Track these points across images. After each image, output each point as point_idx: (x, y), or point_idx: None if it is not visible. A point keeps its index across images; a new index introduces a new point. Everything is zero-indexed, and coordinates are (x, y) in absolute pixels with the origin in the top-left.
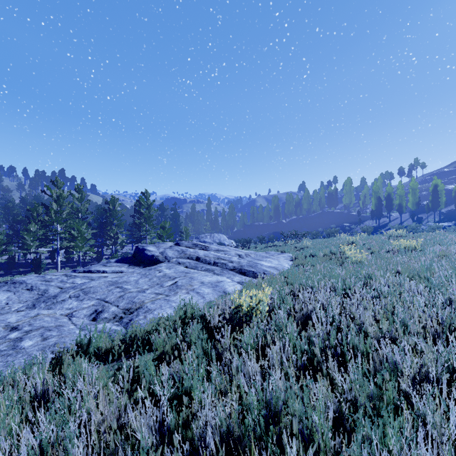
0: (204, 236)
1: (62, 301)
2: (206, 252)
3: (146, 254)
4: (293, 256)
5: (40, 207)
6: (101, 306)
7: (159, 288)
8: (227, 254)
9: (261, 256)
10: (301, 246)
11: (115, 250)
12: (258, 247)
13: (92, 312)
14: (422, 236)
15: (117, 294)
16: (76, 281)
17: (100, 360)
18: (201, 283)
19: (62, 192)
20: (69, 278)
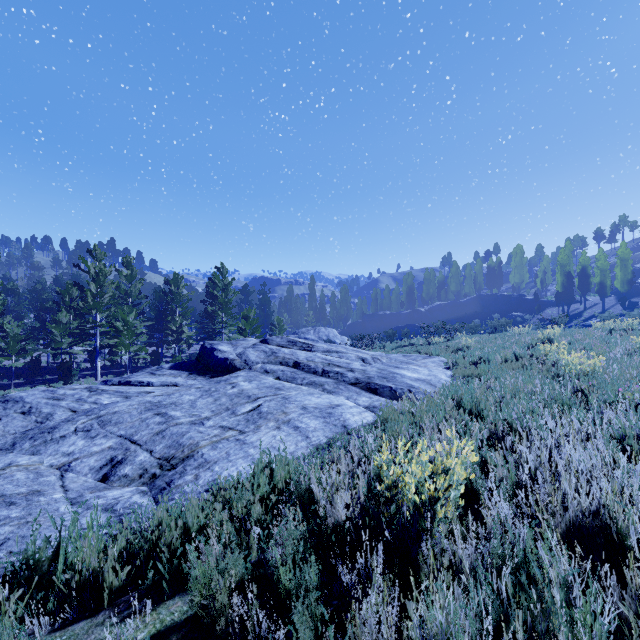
0: (306, 331)
1: (60, 437)
2: (309, 354)
3: (216, 357)
4: (449, 362)
5: (74, 289)
6: (123, 449)
7: (230, 418)
8: (343, 357)
9: (398, 361)
10: (458, 345)
11: (180, 350)
12: (388, 347)
13: (104, 462)
14: None
15: (154, 428)
16: (101, 399)
17: (70, 605)
18: (302, 410)
19: (103, 266)
20: (92, 394)
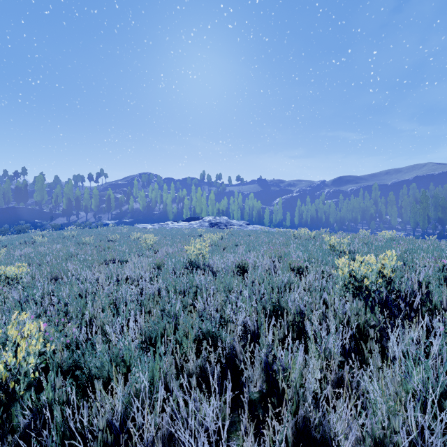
0: None
1: None
2: None
3: None
4: None
5: None
6: None
7: None
8: None
9: None
10: None
11: None
12: None
13: None
14: (84, 230)
15: None
16: None
17: None
18: None
19: None
20: None
